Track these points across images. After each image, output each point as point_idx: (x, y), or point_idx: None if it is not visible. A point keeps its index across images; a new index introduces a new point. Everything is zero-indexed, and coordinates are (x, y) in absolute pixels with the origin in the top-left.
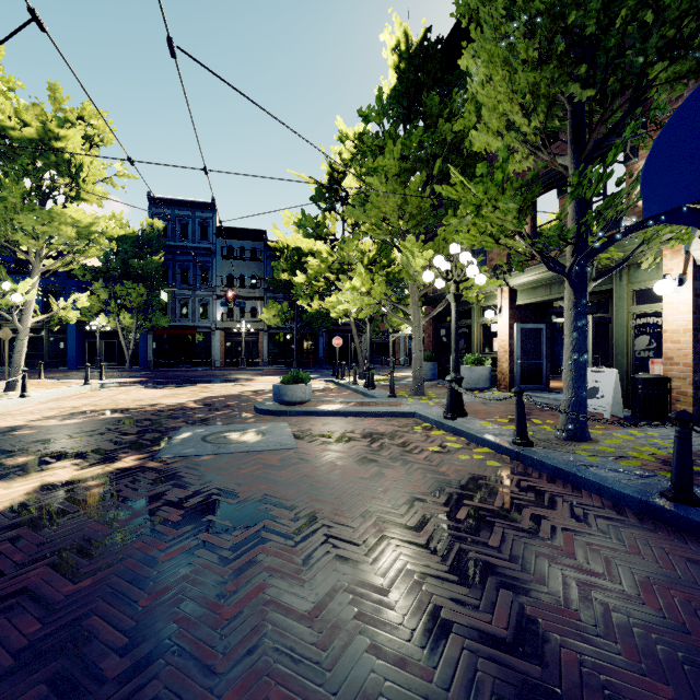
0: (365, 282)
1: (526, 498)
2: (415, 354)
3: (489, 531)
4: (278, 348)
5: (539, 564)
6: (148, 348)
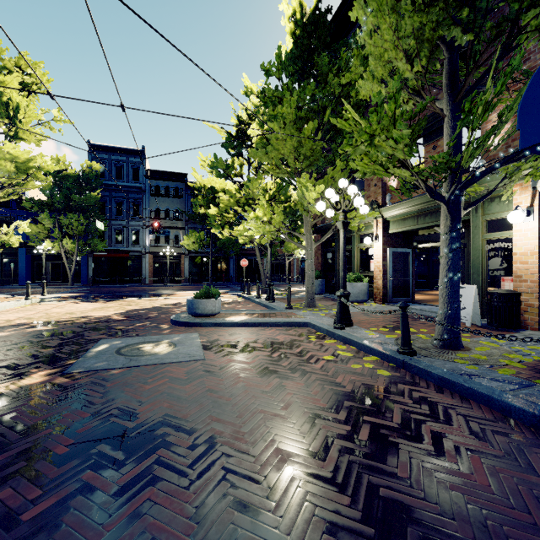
0: (267, 213)
1: (421, 411)
2: (307, 273)
3: (395, 455)
4: (197, 268)
5: (458, 503)
6: (88, 268)
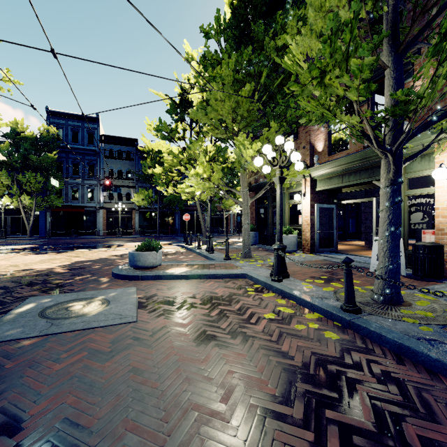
0: (206, 170)
1: (392, 397)
2: (244, 227)
3: None
4: (146, 222)
5: None
6: (46, 222)
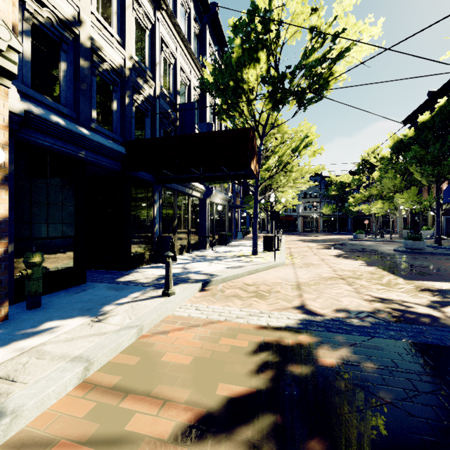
0: (381, 206)
1: None
2: (399, 226)
3: None
4: (327, 224)
5: None
6: None
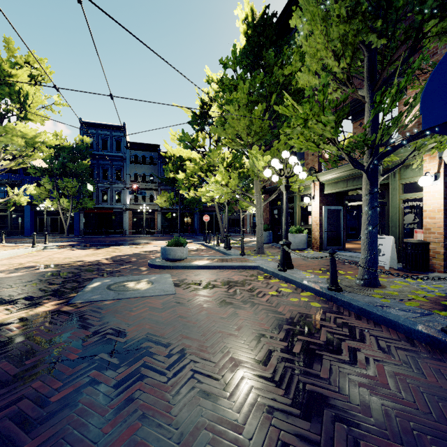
0: (224, 178)
1: (343, 333)
2: (257, 226)
3: (319, 363)
4: (167, 222)
5: (363, 395)
6: (80, 222)
